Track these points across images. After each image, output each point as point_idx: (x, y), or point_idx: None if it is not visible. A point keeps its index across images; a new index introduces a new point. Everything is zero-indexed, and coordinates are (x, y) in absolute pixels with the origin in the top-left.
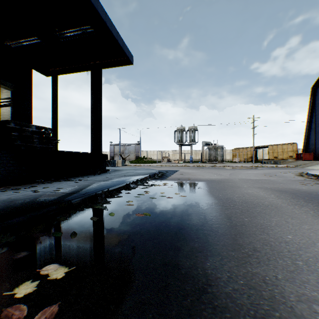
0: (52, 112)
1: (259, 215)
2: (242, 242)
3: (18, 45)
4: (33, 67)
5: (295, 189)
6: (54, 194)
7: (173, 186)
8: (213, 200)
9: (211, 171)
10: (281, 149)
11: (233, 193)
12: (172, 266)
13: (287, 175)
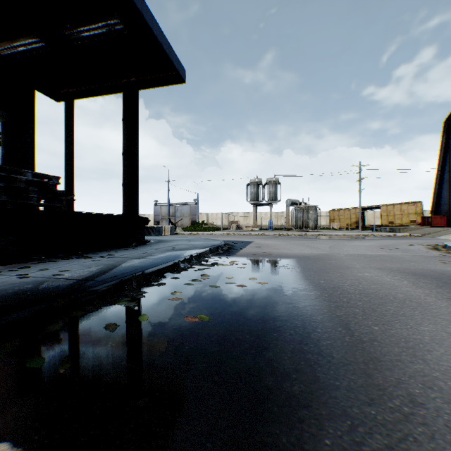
0: (65, 154)
1: (395, 318)
2: (384, 381)
3: (11, 51)
4: (36, 87)
5: (437, 271)
6: (52, 281)
7: (246, 266)
8: (311, 291)
9: (300, 242)
10: (399, 211)
11: (342, 278)
12: (251, 450)
13: (415, 248)
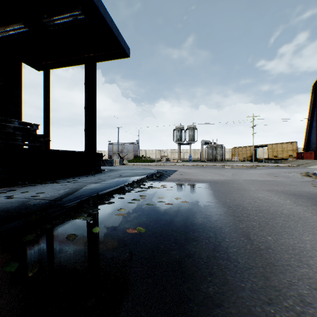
0: (44, 108)
1: (283, 230)
2: (278, 283)
3: (4, 34)
4: (23, 60)
5: (311, 193)
6: (30, 201)
7: (173, 189)
8: (220, 208)
9: (211, 170)
10: (281, 148)
11: (242, 198)
12: None
13: (293, 175)
